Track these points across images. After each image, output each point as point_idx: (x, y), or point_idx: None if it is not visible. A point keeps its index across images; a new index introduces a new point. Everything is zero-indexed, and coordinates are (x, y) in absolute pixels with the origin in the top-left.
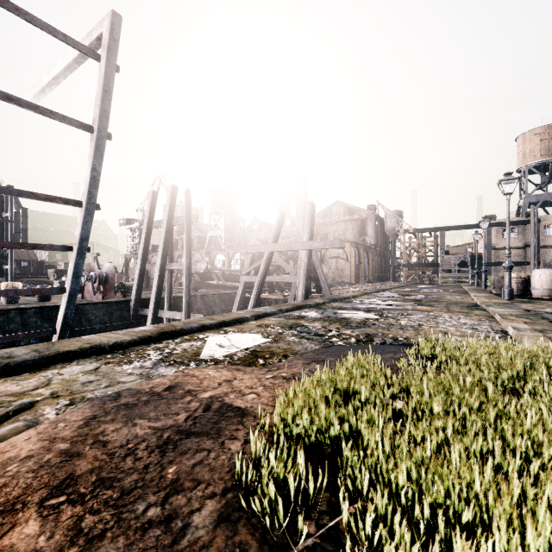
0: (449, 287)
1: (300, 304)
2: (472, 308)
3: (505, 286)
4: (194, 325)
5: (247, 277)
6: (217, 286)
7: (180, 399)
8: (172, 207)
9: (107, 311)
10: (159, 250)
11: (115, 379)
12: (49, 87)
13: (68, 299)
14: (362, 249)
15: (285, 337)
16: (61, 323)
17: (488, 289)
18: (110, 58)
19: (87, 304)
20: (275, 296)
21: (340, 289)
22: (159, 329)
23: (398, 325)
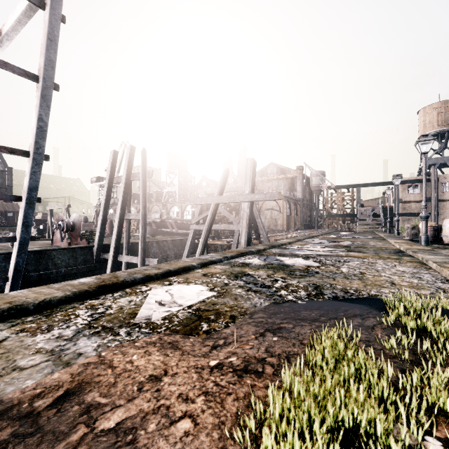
0: (367, 234)
1: (243, 251)
2: (399, 254)
3: (422, 234)
4: (138, 276)
5: (196, 225)
6: (171, 233)
7: (63, 437)
8: (130, 164)
9: (72, 256)
10: (119, 202)
11: (12, 363)
12: (3, 44)
13: (19, 248)
14: (292, 202)
15: (232, 289)
16: (13, 271)
17: (400, 236)
18: (55, 6)
19: (54, 250)
20: (220, 242)
21: (275, 235)
22: (99, 282)
23: (341, 274)
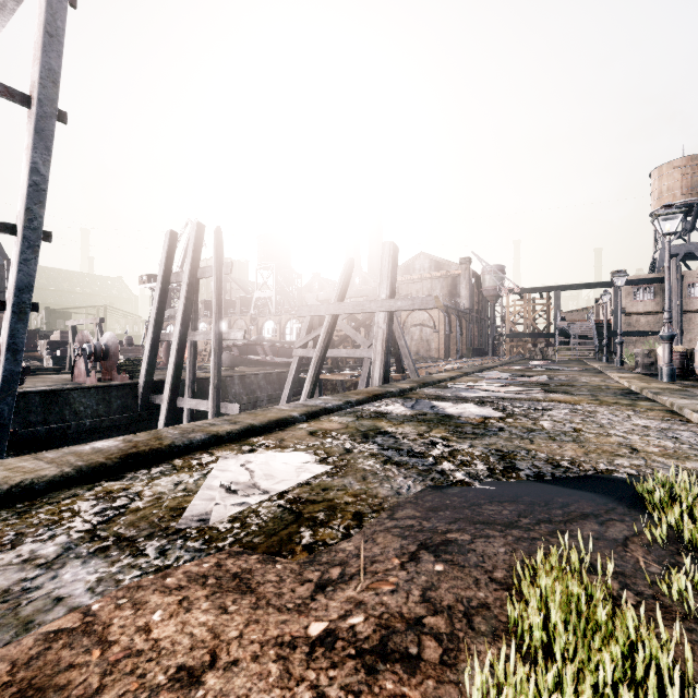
0: (572, 364)
1: (378, 392)
2: (631, 397)
3: (664, 364)
4: (197, 436)
5: (302, 350)
6: (263, 363)
7: None
8: (196, 253)
9: (103, 399)
10: (179, 313)
11: None
12: None
13: (2, 388)
14: (454, 315)
15: (357, 461)
16: None
17: (625, 366)
18: None
19: (73, 390)
20: (341, 376)
21: (427, 366)
22: (127, 448)
23: (541, 431)
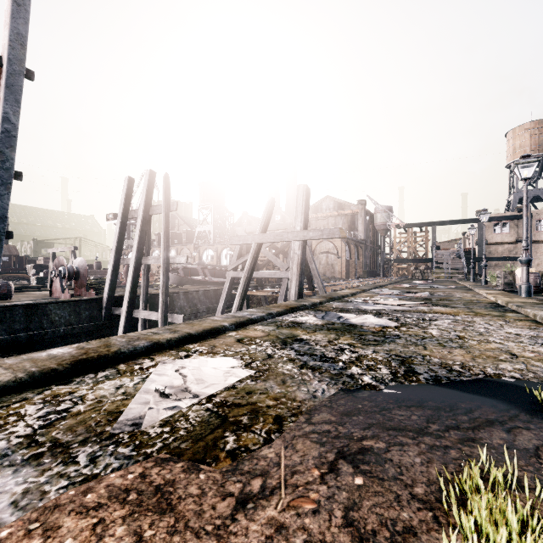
0: (446, 283)
1: (294, 306)
2: (499, 309)
3: (522, 283)
4: (141, 344)
5: (233, 272)
6: (203, 282)
7: None
8: (149, 194)
9: (74, 311)
10: (135, 242)
11: None
12: None
13: None
14: (353, 244)
15: (278, 365)
16: None
17: (488, 285)
18: None
19: (50, 303)
20: (264, 293)
21: (332, 285)
22: (78, 354)
23: (431, 338)
